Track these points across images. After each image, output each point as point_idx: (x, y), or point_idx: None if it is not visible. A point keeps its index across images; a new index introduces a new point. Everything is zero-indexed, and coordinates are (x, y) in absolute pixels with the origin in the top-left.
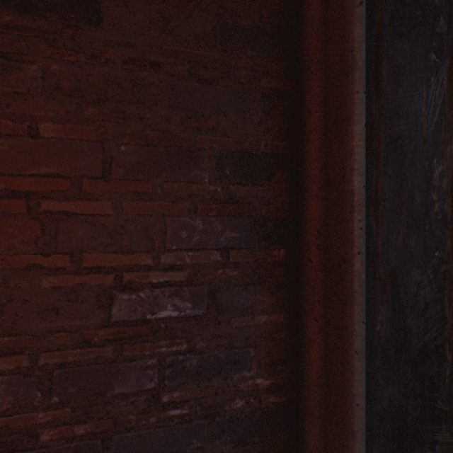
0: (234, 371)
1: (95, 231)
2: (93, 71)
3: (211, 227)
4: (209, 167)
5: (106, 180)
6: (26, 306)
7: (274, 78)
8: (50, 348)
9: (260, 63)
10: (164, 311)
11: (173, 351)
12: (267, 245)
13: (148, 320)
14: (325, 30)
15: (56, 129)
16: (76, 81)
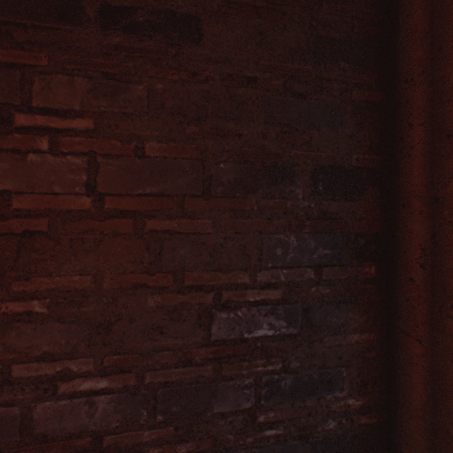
0: (326, 391)
1: (195, 249)
2: (194, 89)
3: (304, 244)
4: (303, 183)
5: (206, 198)
6: (133, 324)
7: (365, 89)
8: (155, 367)
9: (352, 75)
10: (260, 330)
11: (269, 370)
12: (359, 262)
13: (245, 339)
14: (431, 40)
15: (160, 149)
16: (178, 99)
